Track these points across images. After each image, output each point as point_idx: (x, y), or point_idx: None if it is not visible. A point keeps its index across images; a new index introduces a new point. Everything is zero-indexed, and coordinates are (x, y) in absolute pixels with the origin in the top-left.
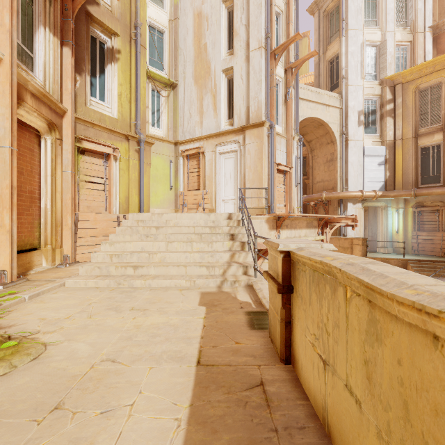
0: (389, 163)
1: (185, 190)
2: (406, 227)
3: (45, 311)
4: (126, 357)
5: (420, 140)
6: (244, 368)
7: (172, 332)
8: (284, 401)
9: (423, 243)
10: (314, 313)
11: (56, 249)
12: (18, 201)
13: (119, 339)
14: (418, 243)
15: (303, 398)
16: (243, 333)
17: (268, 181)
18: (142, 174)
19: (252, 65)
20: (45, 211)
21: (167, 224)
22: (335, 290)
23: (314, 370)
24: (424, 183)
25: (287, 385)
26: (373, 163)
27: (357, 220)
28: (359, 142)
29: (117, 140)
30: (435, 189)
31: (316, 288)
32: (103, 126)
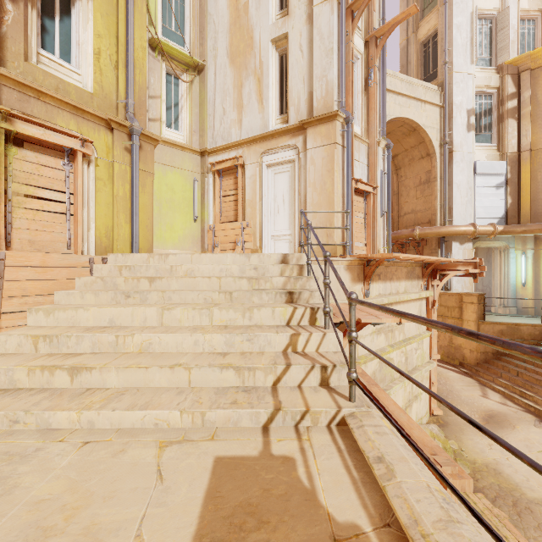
0: (512, 184)
1: (216, 223)
2: (537, 277)
3: None
4: None
5: None
6: None
7: None
8: None
9: None
10: None
11: None
12: None
13: None
14: None
15: None
16: None
17: (343, 205)
18: (135, 189)
19: (318, 27)
20: None
21: (172, 272)
22: None
23: None
24: None
25: None
26: (488, 185)
27: (484, 267)
28: (469, 154)
29: (91, 128)
30: None
31: None
32: (60, 98)
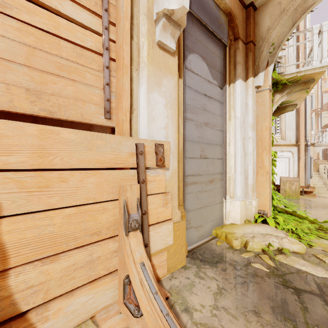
0: None
1: None
2: None
3: None
4: None
5: None
6: None
7: None
8: None
9: None
10: None
11: None
12: None
13: None
14: None
15: None
16: None
17: None
18: None
19: None
20: None
21: None
22: None
23: None
24: None
25: None
26: None
27: None
28: None
29: None
30: None
31: None
32: None
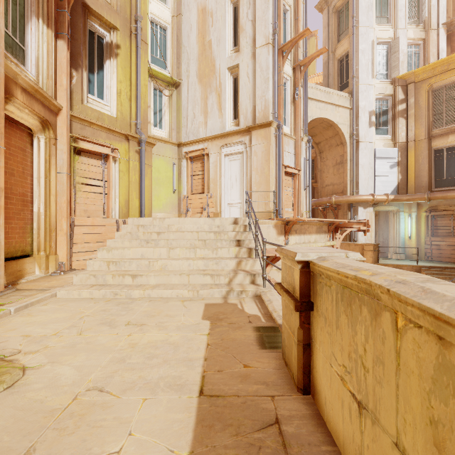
0: (401, 165)
1: (188, 194)
2: (419, 232)
3: (31, 327)
4: (117, 385)
5: (433, 142)
6: (255, 399)
7: (171, 352)
8: (306, 447)
9: (436, 248)
10: (344, 339)
11: (50, 256)
12: (8, 205)
13: (110, 361)
14: (431, 249)
15: (329, 442)
16: (253, 353)
17: (276, 184)
18: (142, 177)
19: (259, 63)
20: (38, 215)
21: (169, 229)
22: (377, 315)
23: (344, 410)
24: (438, 187)
25: (308, 423)
26: (384, 166)
27: (369, 225)
28: (370, 143)
29: (117, 140)
30: (450, 192)
31: (346, 308)
32: (102, 125)
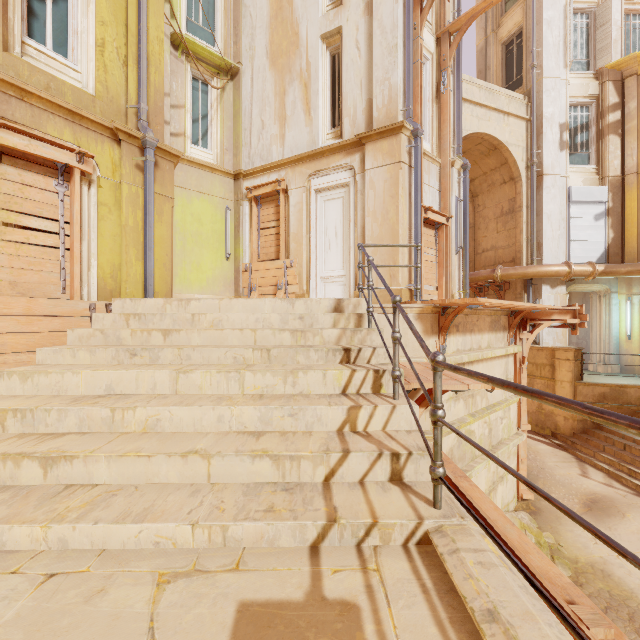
0: (614, 215)
1: (253, 261)
2: None
3: None
4: None
5: None
6: None
7: None
8: None
9: None
10: None
11: None
12: None
13: None
14: None
15: None
16: None
17: (410, 239)
18: (149, 216)
19: (379, 19)
20: None
21: (194, 322)
22: None
23: None
24: None
25: None
26: (585, 216)
27: (585, 315)
28: (561, 178)
29: (92, 139)
30: None
31: None
32: (51, 99)
